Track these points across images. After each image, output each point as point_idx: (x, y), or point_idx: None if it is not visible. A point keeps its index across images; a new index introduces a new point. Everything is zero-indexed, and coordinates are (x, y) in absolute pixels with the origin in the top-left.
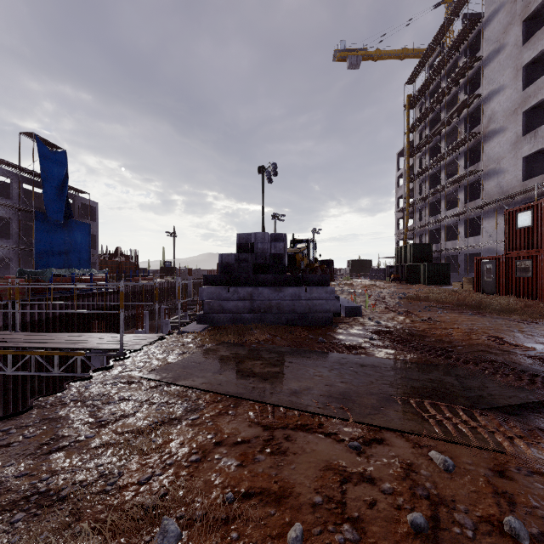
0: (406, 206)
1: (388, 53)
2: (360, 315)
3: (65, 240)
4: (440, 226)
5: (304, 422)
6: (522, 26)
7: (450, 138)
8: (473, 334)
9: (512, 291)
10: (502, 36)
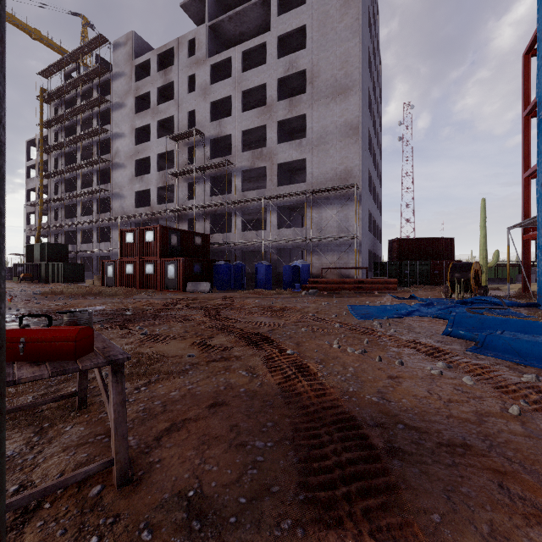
0: (40, 202)
1: (15, 20)
2: None
3: None
4: (77, 229)
5: None
6: (135, 100)
7: (86, 151)
8: (89, 306)
9: (124, 284)
10: (124, 97)
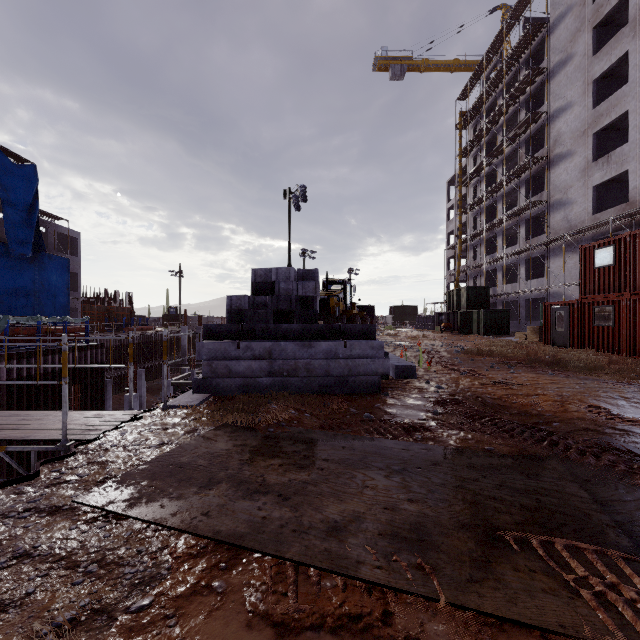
0: (458, 242)
1: (437, 64)
2: (415, 377)
3: (35, 279)
4: (498, 266)
5: (355, 609)
6: (593, 33)
7: (508, 163)
8: (567, 403)
9: (589, 344)
10: (570, 45)
